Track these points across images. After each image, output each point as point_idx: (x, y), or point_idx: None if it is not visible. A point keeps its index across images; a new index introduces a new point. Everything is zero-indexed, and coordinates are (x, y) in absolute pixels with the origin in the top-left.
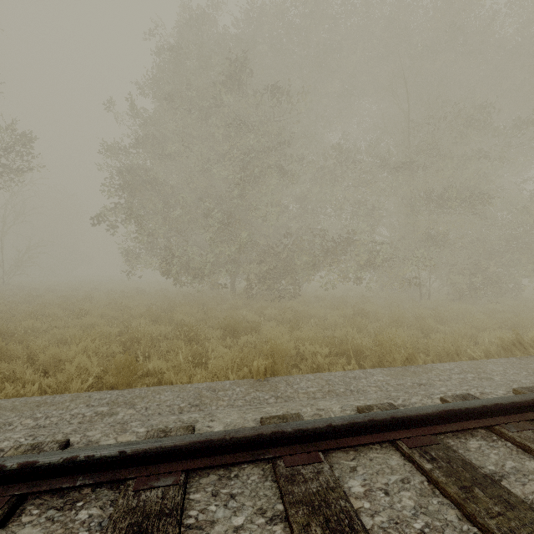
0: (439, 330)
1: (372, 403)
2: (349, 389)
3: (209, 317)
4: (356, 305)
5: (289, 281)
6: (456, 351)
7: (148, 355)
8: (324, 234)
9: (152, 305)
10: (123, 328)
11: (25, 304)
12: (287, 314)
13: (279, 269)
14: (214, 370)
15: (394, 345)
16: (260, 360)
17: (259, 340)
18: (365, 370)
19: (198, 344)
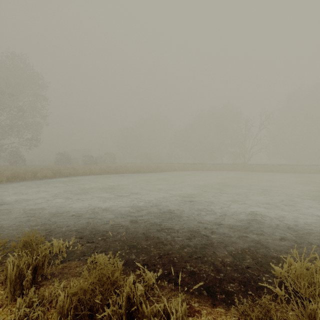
0: None
1: None
2: None
3: None
4: None
5: None
6: None
7: None
8: None
9: None
10: None
11: None
12: None
13: None
14: None
15: None
16: None
17: None
18: None
19: None
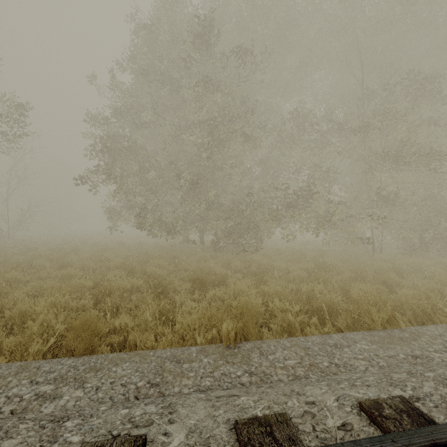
0: (401, 284)
1: (375, 393)
2: (333, 362)
3: (180, 269)
4: (316, 258)
5: (252, 236)
6: (433, 310)
7: (118, 308)
8: (285, 192)
9: (129, 257)
10: (99, 280)
11: (18, 256)
12: (252, 267)
13: (243, 224)
14: (181, 330)
15: (371, 305)
16: (230, 324)
17: (227, 294)
18: (344, 334)
19: (167, 296)
